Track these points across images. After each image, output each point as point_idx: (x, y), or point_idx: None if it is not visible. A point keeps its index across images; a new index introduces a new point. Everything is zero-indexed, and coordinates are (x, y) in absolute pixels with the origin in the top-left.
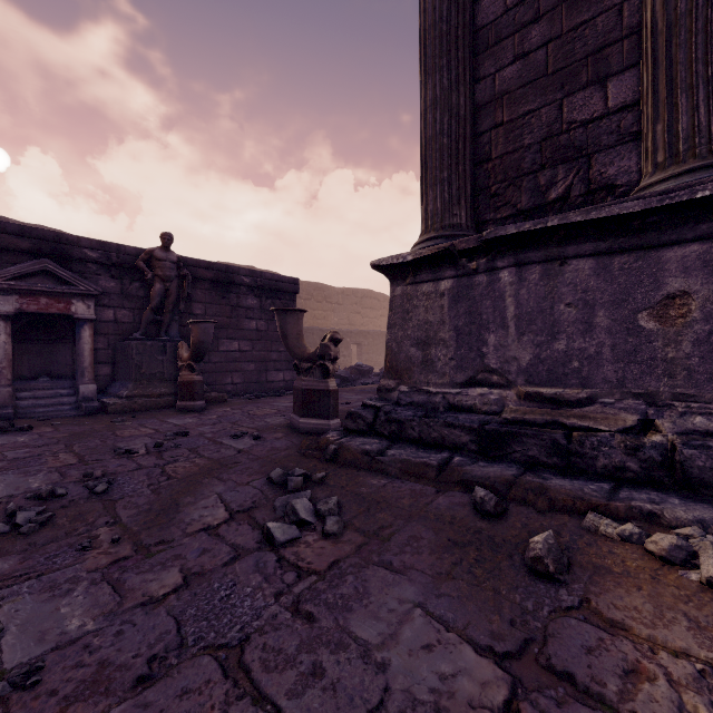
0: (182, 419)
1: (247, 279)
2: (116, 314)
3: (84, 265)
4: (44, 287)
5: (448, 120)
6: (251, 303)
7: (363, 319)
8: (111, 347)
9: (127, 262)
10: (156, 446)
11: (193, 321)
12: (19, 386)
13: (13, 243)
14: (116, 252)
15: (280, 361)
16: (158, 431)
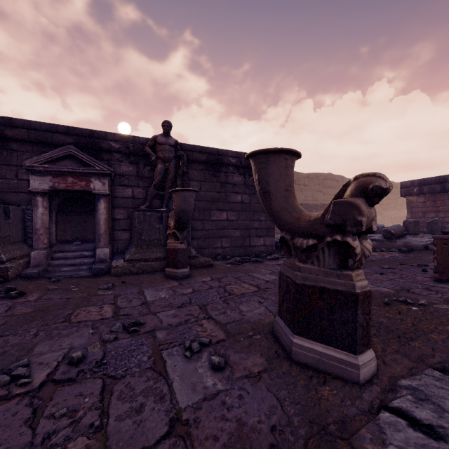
0: (158, 291)
1: (233, 159)
2: (133, 192)
3: (110, 155)
4: (69, 169)
5: None
6: (236, 180)
7: (324, 196)
8: (130, 217)
9: (140, 150)
10: (70, 362)
11: (173, 190)
12: (57, 248)
13: (62, 140)
14: (132, 142)
15: (260, 229)
16: (115, 315)
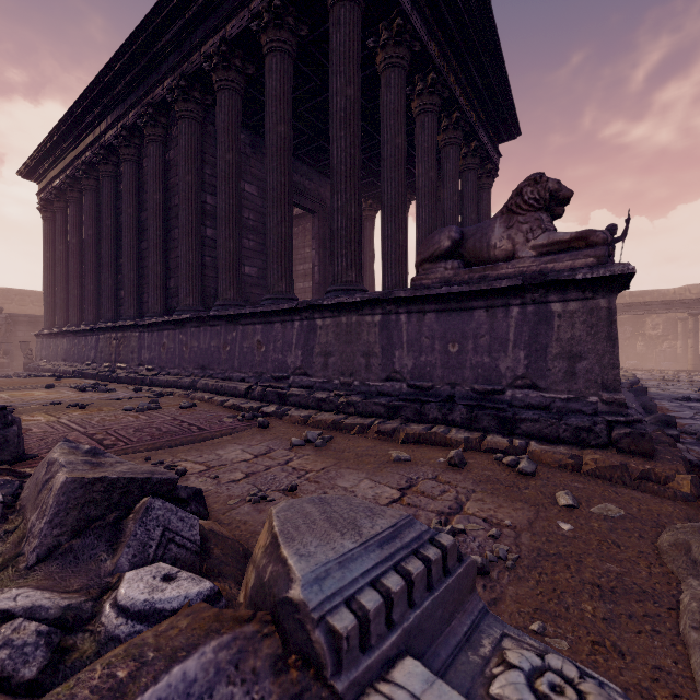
0: None
1: None
2: None
3: None
4: None
5: (46, 304)
6: None
7: None
8: None
9: None
10: None
11: (2, 342)
12: None
13: None
14: None
15: None
16: None
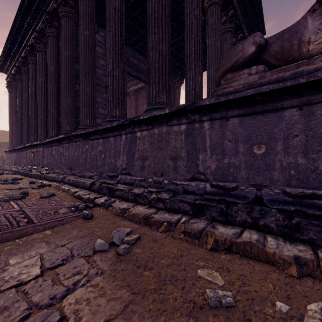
0: None
1: None
2: None
3: None
4: None
5: (10, 136)
6: None
7: None
8: None
9: None
10: None
11: None
12: None
13: None
14: None
15: None
16: None
